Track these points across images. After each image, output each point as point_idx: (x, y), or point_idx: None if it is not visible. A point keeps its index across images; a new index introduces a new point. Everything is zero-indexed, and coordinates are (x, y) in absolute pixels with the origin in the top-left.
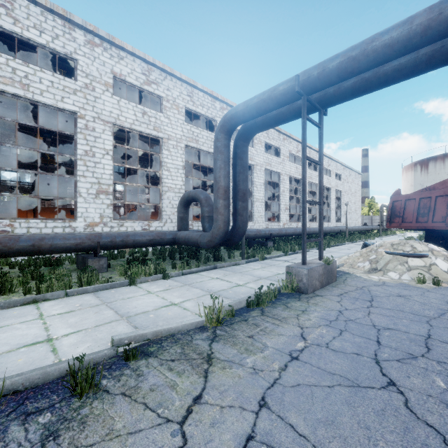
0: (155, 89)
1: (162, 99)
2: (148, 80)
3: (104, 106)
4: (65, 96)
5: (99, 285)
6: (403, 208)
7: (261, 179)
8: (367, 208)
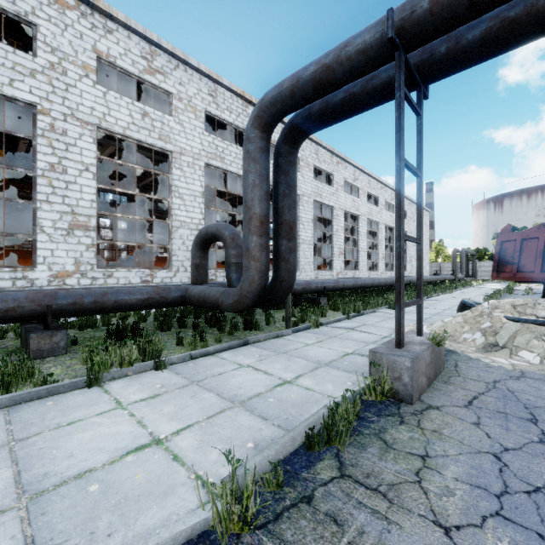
0: (161, 81)
1: (171, 96)
2: (151, 67)
3: (82, 98)
4: (16, 78)
5: (22, 393)
6: (519, 252)
7: (309, 214)
8: (434, 253)
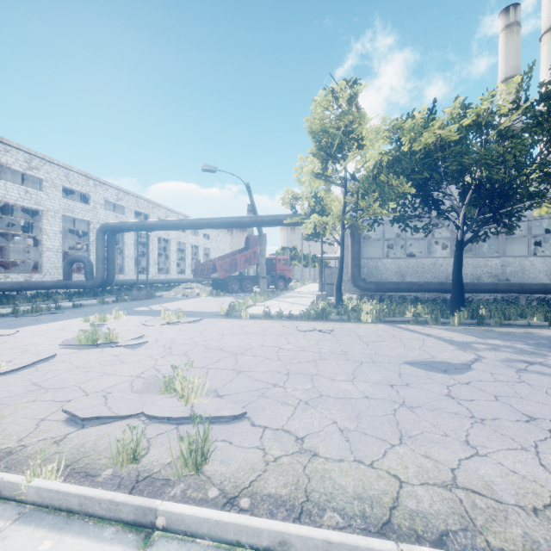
0: (36, 173)
1: (41, 180)
2: (30, 166)
3: None
4: None
5: (41, 302)
6: (198, 269)
7: (131, 240)
8: None
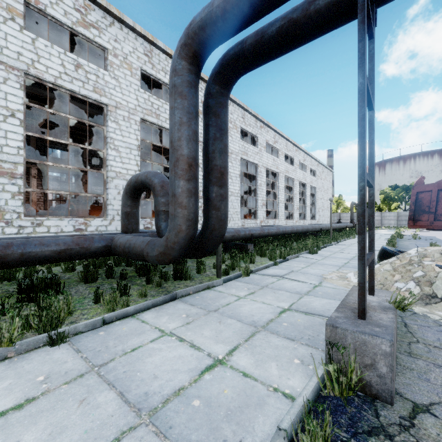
0: (95, 35)
1: (106, 51)
2: (85, 20)
3: (6, 42)
4: None
5: None
6: (435, 202)
7: (236, 170)
8: (335, 205)
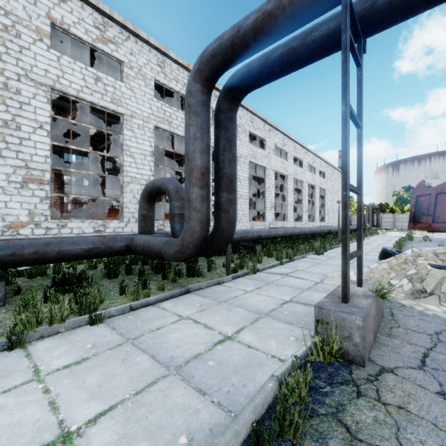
0: (113, 50)
1: (123, 64)
2: (104, 36)
3: (36, 61)
4: None
5: None
6: (434, 205)
7: (245, 173)
8: None
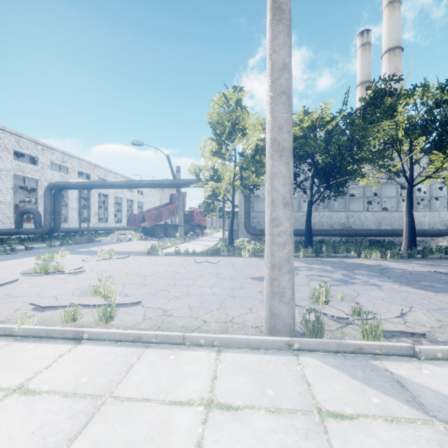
0: None
1: None
2: None
3: None
4: None
5: None
6: (131, 219)
7: (75, 195)
8: None
